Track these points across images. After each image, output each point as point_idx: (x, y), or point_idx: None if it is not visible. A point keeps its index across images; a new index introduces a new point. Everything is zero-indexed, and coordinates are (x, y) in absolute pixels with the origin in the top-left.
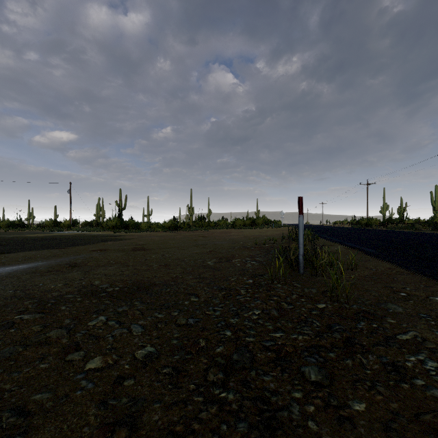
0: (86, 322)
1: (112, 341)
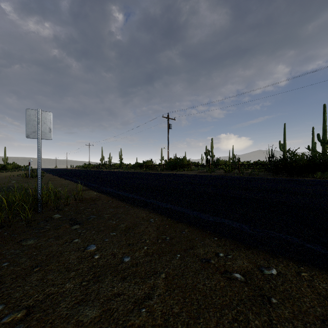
0: None
1: None
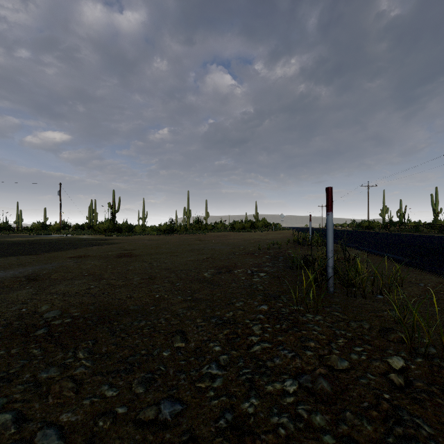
0: None
1: None
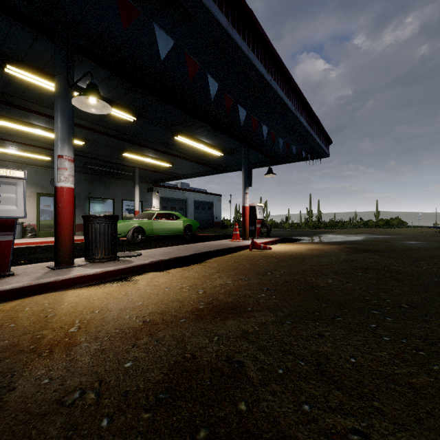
0: None
1: None
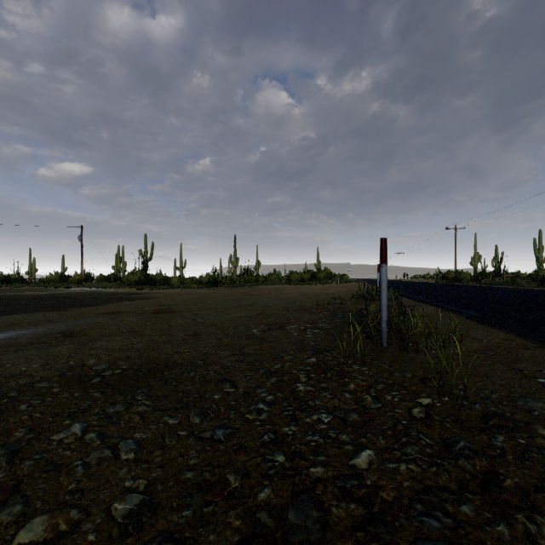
0: (49, 435)
1: (81, 476)
